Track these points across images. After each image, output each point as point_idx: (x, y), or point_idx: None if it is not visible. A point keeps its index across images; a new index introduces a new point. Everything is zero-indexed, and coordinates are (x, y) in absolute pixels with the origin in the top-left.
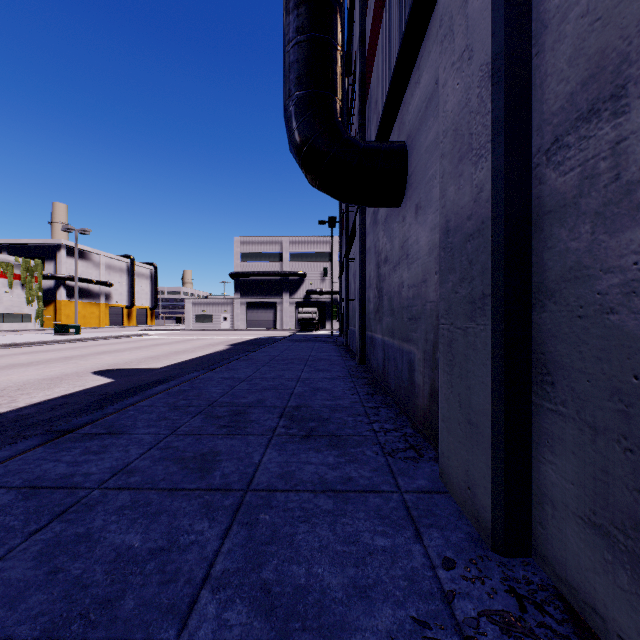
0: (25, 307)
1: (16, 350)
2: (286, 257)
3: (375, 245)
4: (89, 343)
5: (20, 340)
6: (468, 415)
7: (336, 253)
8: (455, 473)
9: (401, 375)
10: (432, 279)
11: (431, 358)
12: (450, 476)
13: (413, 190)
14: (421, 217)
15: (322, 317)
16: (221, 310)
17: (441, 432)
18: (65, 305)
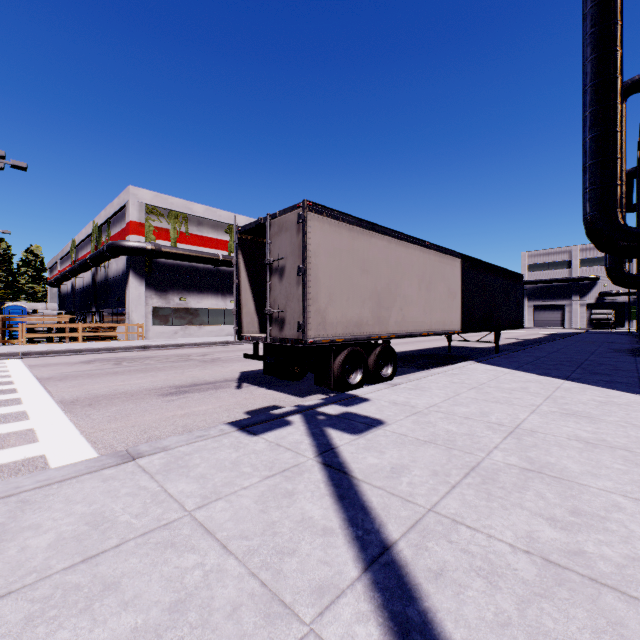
0: None
1: None
2: (574, 264)
3: None
4: None
5: None
6: None
7: None
8: None
9: None
10: None
11: None
12: None
13: None
14: None
15: (618, 317)
16: None
17: None
18: None
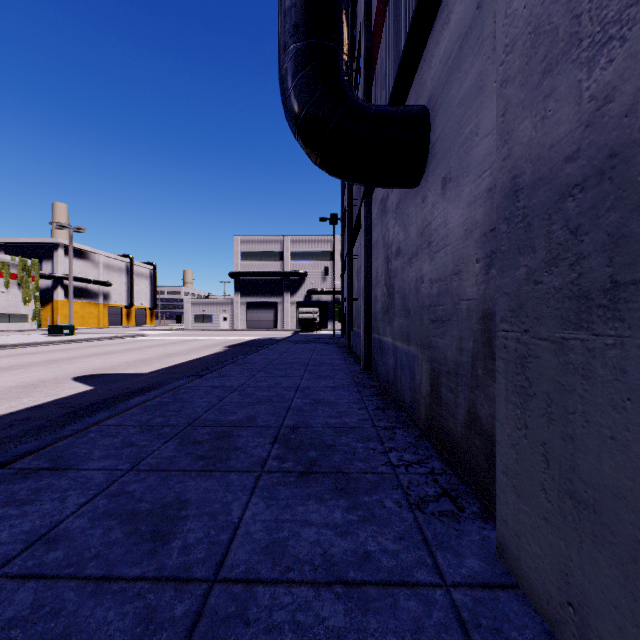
0: (22, 307)
1: (2, 352)
2: (286, 256)
3: (384, 237)
4: (81, 344)
5: (10, 341)
6: (569, 483)
7: (337, 252)
8: (534, 564)
9: (420, 388)
10: (470, 269)
11: (469, 373)
12: (522, 563)
13: (438, 160)
14: (451, 191)
15: (323, 317)
16: (220, 310)
17: (501, 489)
18: (63, 305)
